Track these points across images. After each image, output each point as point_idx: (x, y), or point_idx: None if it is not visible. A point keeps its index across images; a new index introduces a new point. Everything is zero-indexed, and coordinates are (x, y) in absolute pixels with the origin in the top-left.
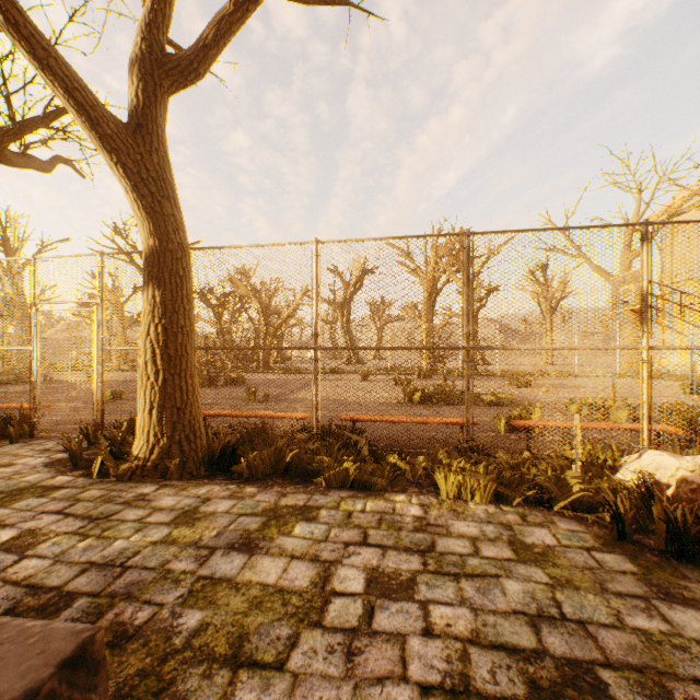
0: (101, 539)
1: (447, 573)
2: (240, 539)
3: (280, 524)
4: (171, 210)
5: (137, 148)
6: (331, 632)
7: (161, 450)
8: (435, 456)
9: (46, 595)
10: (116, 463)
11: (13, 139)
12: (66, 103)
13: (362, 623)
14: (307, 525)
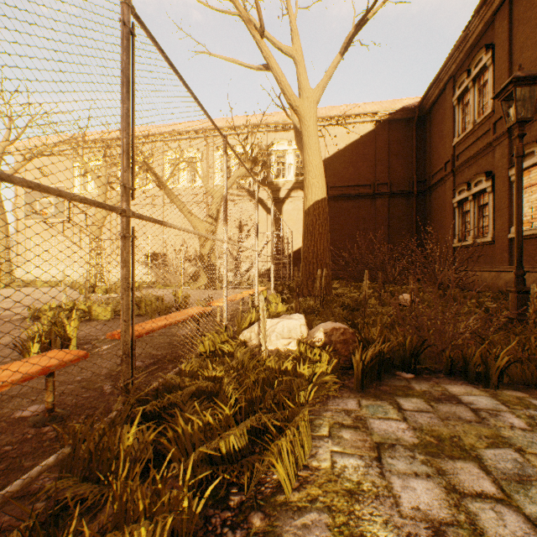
0: None
1: None
2: None
3: None
4: None
5: None
6: None
7: None
8: (108, 450)
9: None
10: None
11: None
12: None
13: None
14: None
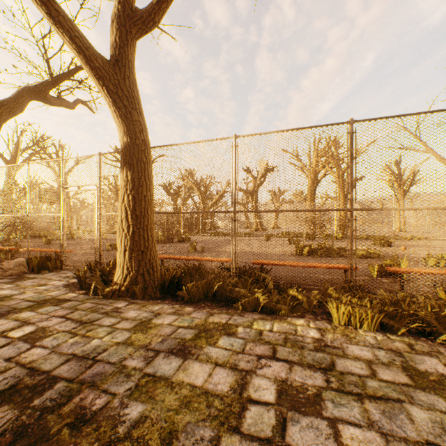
0: (84, 338)
1: (350, 392)
2: (177, 346)
3: (208, 336)
4: (137, 117)
5: (115, 76)
6: (248, 440)
7: (131, 278)
8: (325, 292)
9: (39, 377)
10: (103, 286)
11: (51, 87)
12: (70, 47)
13: (276, 435)
14: (228, 339)
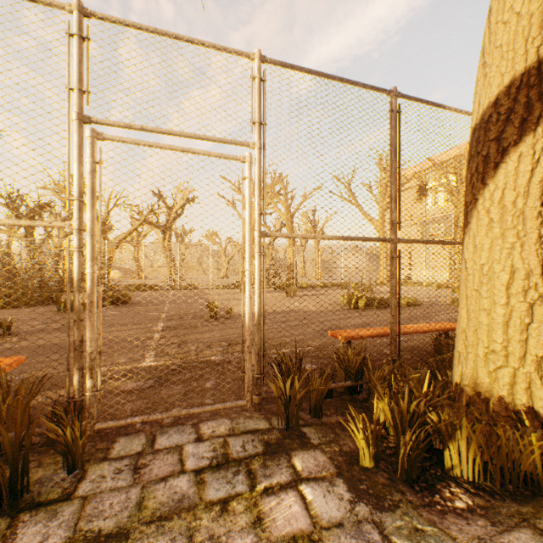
0: None
1: None
2: None
3: None
4: None
5: None
6: None
7: None
8: None
9: None
10: None
11: None
12: None
13: None
14: None
